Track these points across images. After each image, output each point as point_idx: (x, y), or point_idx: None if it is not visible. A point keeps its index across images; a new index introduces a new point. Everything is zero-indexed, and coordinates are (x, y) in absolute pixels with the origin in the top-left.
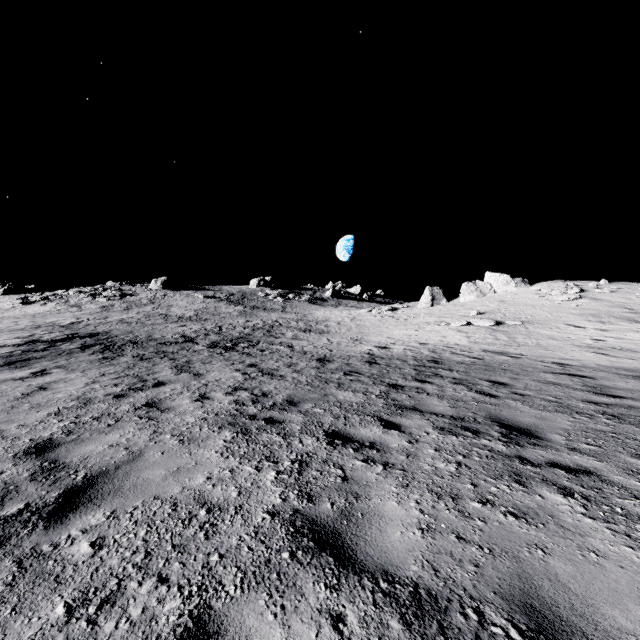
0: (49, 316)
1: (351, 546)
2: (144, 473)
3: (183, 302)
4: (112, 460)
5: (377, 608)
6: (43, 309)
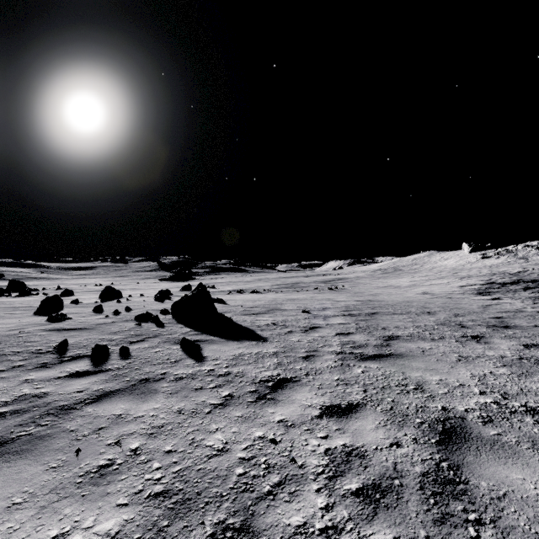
0: (501, 267)
1: None
2: (538, 329)
3: None
4: (525, 325)
5: None
6: (496, 261)
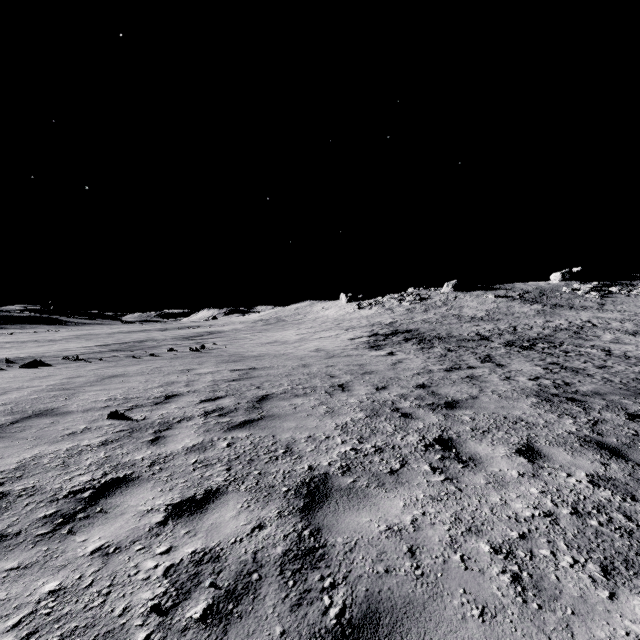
0: (375, 317)
1: (625, 453)
2: (482, 404)
3: (473, 303)
4: (462, 396)
5: (633, 469)
6: (370, 312)
